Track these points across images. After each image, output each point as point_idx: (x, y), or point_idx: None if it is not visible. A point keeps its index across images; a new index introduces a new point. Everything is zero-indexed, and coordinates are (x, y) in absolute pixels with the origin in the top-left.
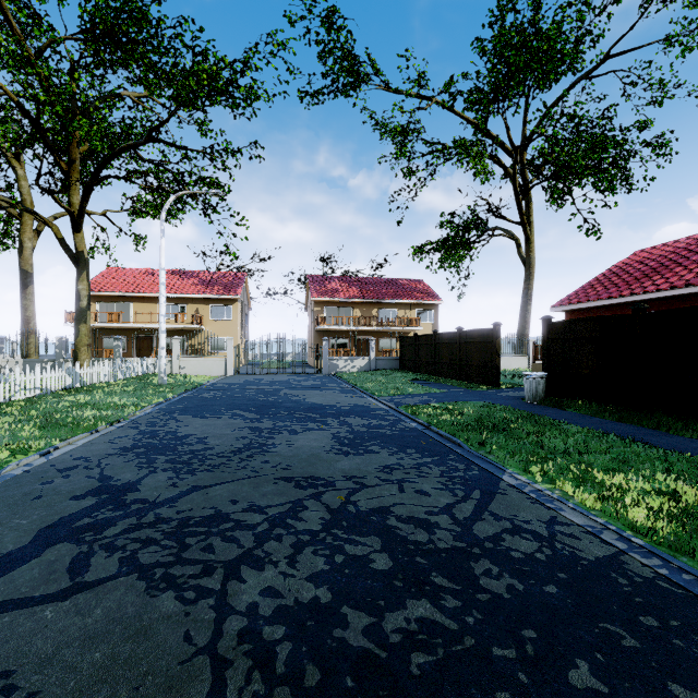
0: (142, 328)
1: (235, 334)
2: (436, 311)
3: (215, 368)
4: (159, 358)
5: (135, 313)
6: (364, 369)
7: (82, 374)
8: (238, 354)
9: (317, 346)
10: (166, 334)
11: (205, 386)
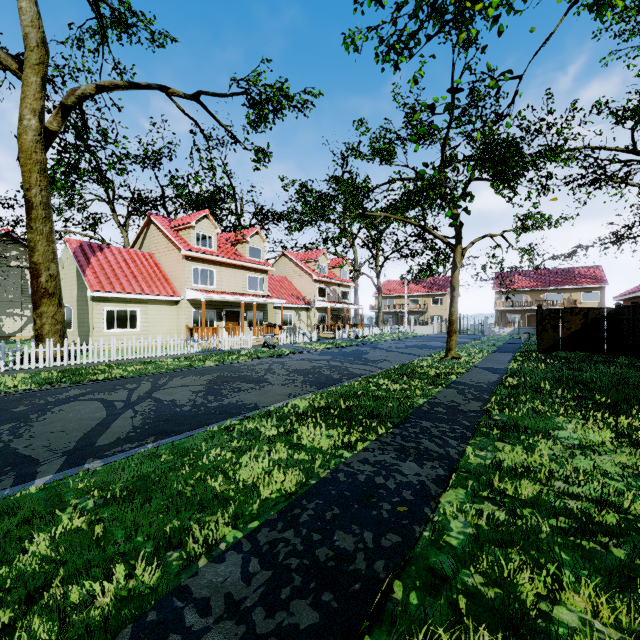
0: (399, 311)
1: (444, 313)
2: (602, 292)
3: (429, 330)
4: (405, 325)
5: (396, 305)
6: (511, 333)
7: (383, 330)
8: (439, 324)
9: (481, 320)
10: (409, 314)
11: (420, 336)
